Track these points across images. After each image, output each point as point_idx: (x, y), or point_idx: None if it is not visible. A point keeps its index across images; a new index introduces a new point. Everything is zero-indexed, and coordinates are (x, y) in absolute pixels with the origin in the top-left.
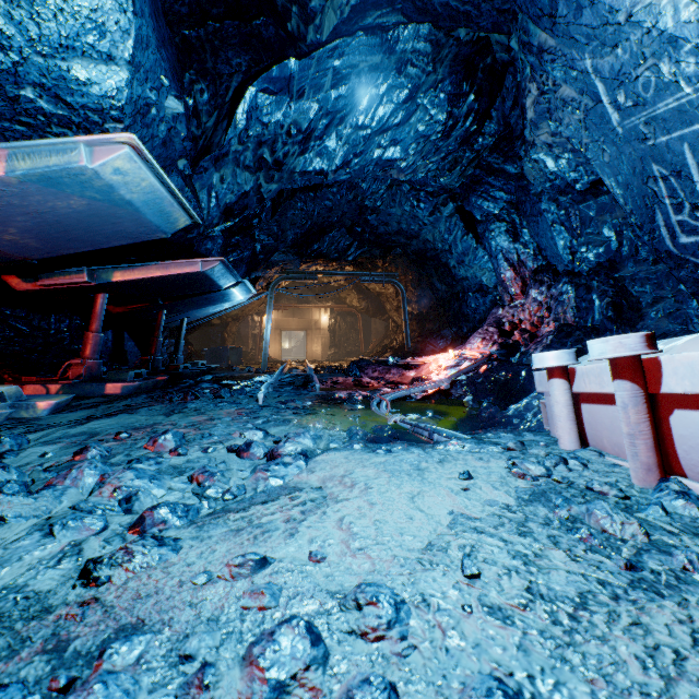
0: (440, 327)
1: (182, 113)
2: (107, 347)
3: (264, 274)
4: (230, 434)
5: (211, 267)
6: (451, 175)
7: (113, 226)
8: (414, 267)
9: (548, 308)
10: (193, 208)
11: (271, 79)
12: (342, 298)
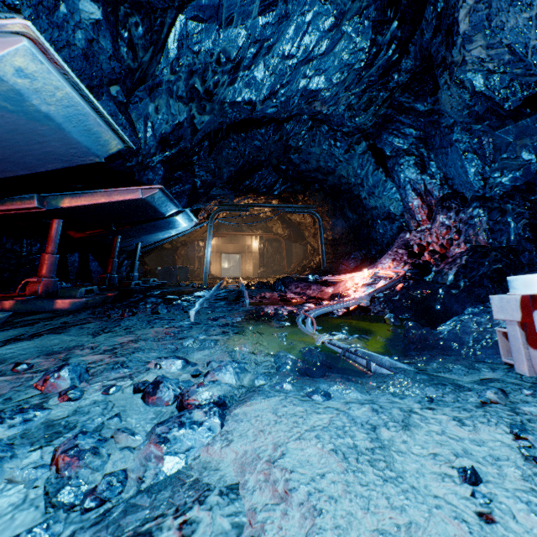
0: (351, 250)
1: (101, 19)
2: (74, 267)
3: (205, 206)
4: (147, 362)
5: (150, 194)
6: (366, 114)
7: (40, 146)
8: (329, 199)
9: (458, 231)
10: (129, 135)
11: (200, 6)
12: (269, 227)
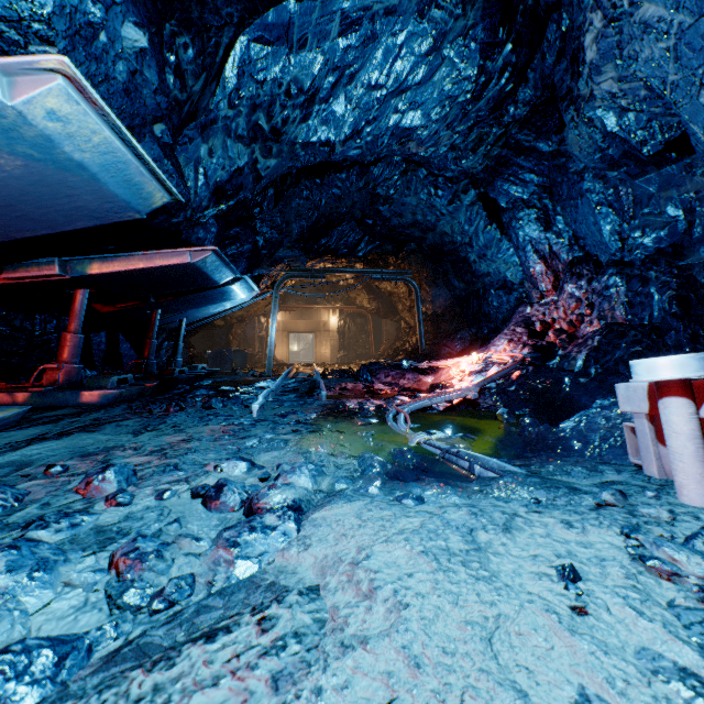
0: (457, 328)
1: (147, 48)
2: (100, 350)
3: (269, 272)
4: (204, 465)
5: (201, 257)
6: (475, 155)
7: (68, 200)
8: (429, 263)
9: (590, 304)
10: (176, 185)
11: (266, 25)
12: (351, 299)
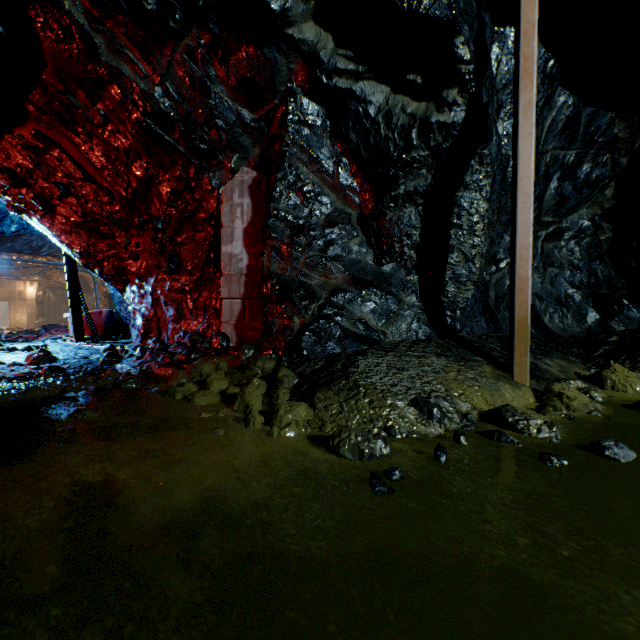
0: None
1: None
2: None
3: None
4: None
5: None
6: None
7: None
8: None
9: None
10: None
11: None
12: (48, 275)
